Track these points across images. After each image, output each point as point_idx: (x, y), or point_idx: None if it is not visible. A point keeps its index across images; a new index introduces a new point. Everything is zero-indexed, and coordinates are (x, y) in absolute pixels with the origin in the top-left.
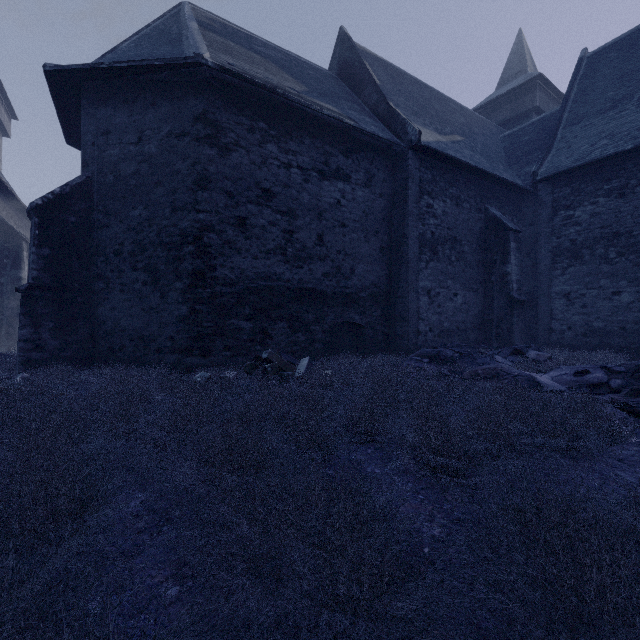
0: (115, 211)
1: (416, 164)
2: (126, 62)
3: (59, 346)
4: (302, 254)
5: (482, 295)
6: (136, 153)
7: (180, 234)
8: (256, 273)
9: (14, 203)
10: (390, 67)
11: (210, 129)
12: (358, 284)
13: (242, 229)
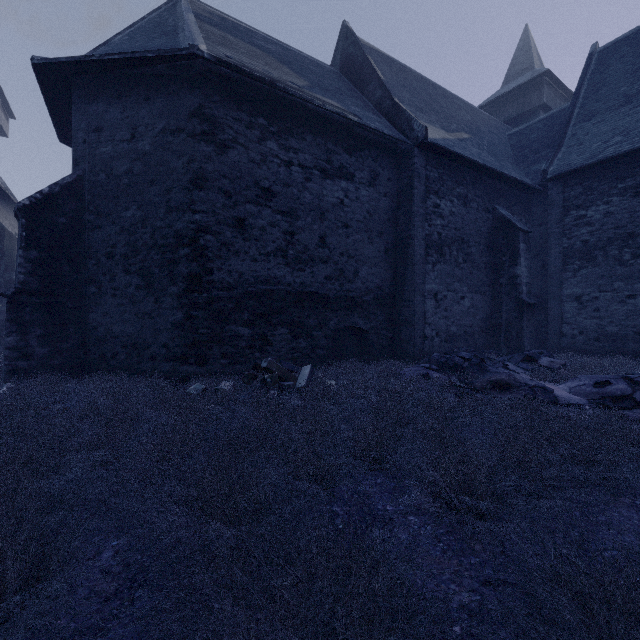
0: (107, 212)
1: (422, 162)
2: (118, 54)
3: (48, 354)
4: (303, 256)
5: (490, 298)
6: (129, 150)
7: (175, 236)
8: (255, 276)
9: (9, 203)
10: (394, 63)
11: (207, 125)
12: (362, 287)
13: (240, 230)
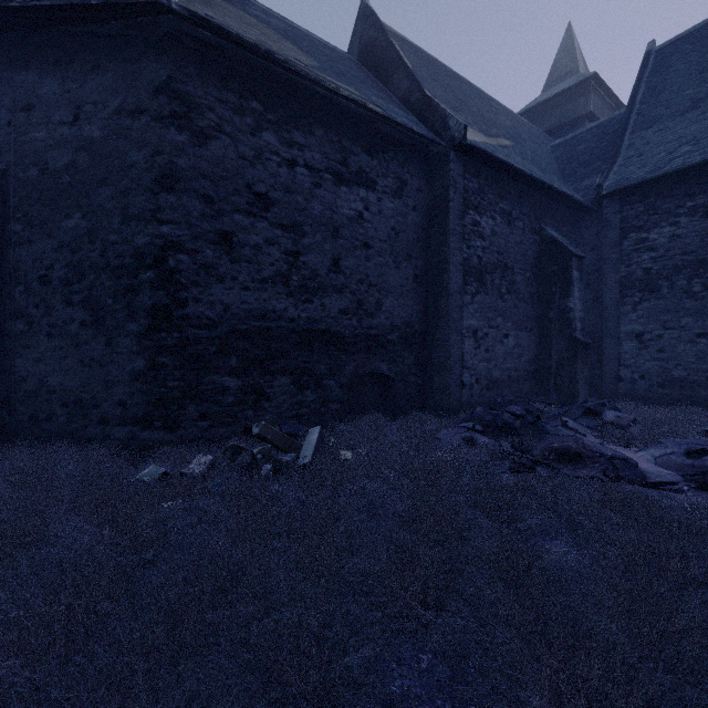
0: (40, 220)
1: (460, 169)
2: None
3: None
4: (311, 284)
5: (537, 335)
6: (71, 137)
7: (134, 254)
8: (247, 310)
9: None
10: (423, 54)
11: (178, 105)
12: (386, 323)
13: (226, 248)
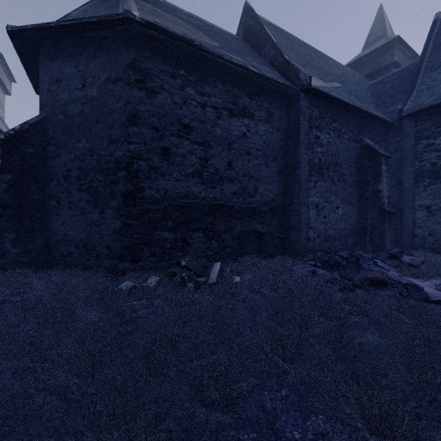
0: (64, 144)
1: (307, 104)
2: (70, 20)
3: (19, 253)
4: (215, 177)
5: (358, 207)
6: (81, 96)
7: (115, 162)
8: (177, 193)
9: None
10: (283, 32)
11: (139, 75)
12: (260, 200)
13: (166, 157)
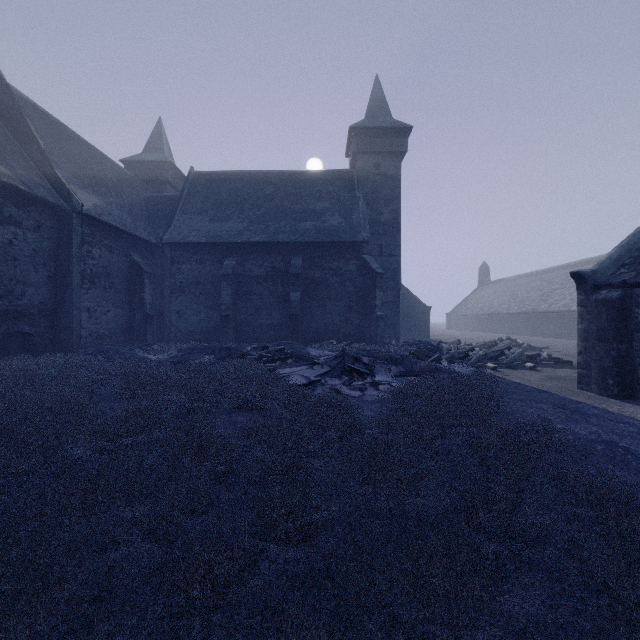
0: None
1: (79, 223)
2: None
3: None
4: None
5: (128, 311)
6: None
7: None
8: None
9: None
10: (50, 119)
11: None
12: (29, 303)
13: None
